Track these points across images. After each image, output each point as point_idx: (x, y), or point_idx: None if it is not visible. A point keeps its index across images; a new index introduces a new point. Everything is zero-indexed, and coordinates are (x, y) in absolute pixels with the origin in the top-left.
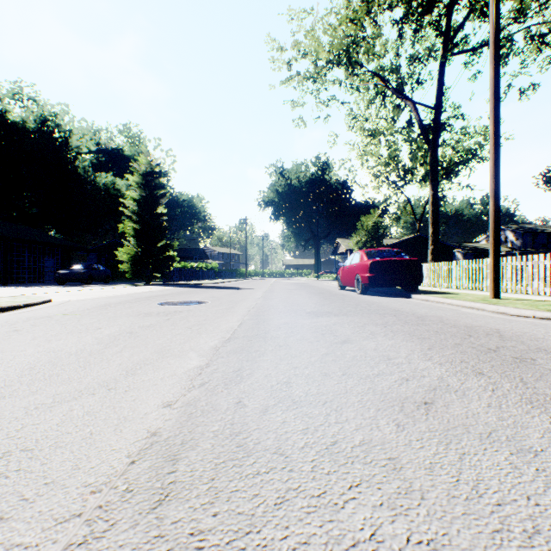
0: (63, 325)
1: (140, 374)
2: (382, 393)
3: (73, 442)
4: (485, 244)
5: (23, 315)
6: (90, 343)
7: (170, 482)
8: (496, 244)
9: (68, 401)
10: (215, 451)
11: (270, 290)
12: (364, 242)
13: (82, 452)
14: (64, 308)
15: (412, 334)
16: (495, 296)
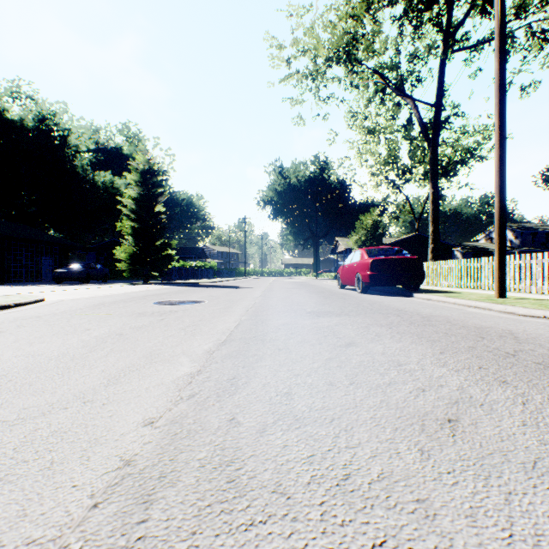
0: (50, 325)
1: (123, 384)
2: (397, 408)
3: (27, 474)
4: (484, 243)
5: (12, 315)
6: (75, 346)
7: (139, 538)
8: (501, 241)
9: (34, 418)
10: (200, 489)
11: (269, 289)
12: (363, 241)
13: (34, 490)
14: (55, 308)
15: (421, 336)
16: (500, 295)
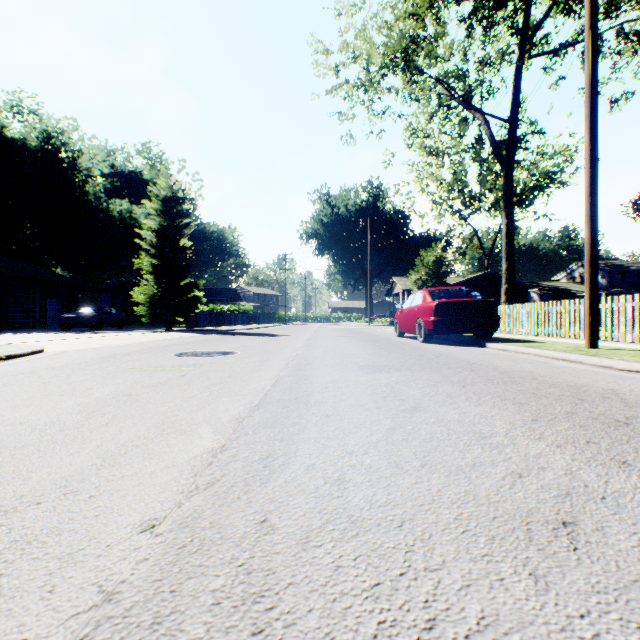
0: (44, 383)
1: (121, 465)
2: (490, 503)
3: None
4: (565, 283)
5: (1, 370)
6: (69, 411)
7: None
8: (592, 280)
9: None
10: None
11: (314, 337)
12: (424, 281)
13: None
14: (56, 360)
15: (503, 397)
16: (591, 345)
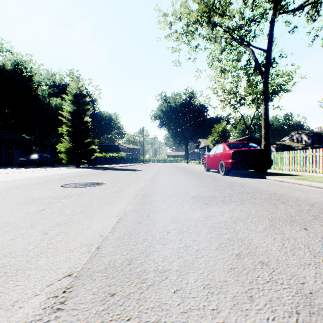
0: None
1: None
2: None
3: None
4: (288, 142)
5: None
6: None
7: None
8: None
9: None
10: None
11: (158, 171)
12: (216, 140)
13: None
14: None
15: None
16: None
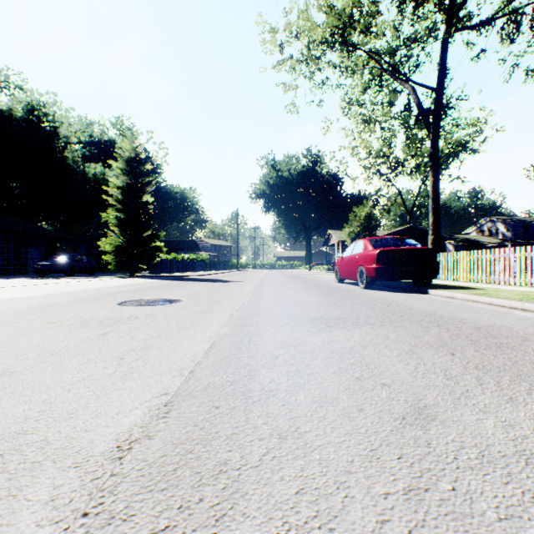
0: None
1: None
2: None
3: None
4: (475, 235)
5: None
6: None
7: None
8: None
9: None
10: None
11: (261, 283)
12: (357, 233)
13: None
14: None
15: (530, 379)
16: None
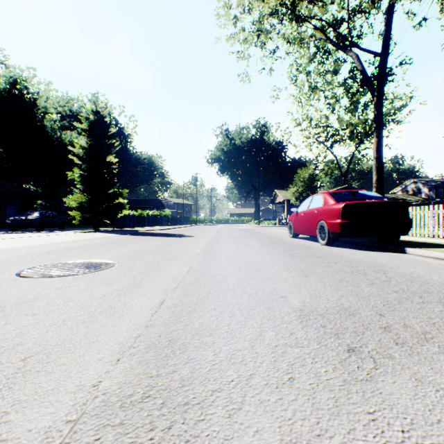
0: None
1: None
2: None
3: None
4: (401, 195)
5: None
6: None
7: None
8: None
9: None
10: None
11: (216, 238)
12: (300, 192)
13: None
14: None
15: None
16: None
